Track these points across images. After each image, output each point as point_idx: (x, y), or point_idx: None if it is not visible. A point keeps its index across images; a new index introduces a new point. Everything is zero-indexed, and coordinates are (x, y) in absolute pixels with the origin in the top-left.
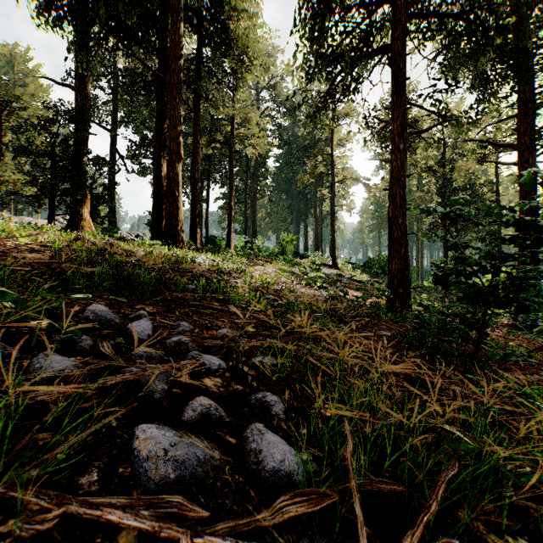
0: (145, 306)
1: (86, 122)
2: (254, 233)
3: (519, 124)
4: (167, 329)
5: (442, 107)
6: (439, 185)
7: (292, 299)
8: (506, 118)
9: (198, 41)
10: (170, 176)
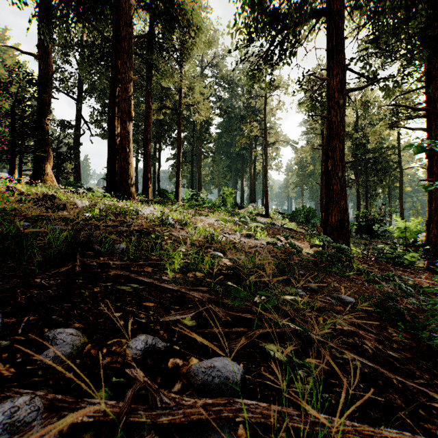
0: (23, 290)
1: (46, 86)
2: (199, 188)
3: (434, 91)
4: (24, 355)
5: (372, 70)
6: (353, 148)
7: (239, 257)
8: (415, 89)
9: (149, 19)
10: (122, 133)
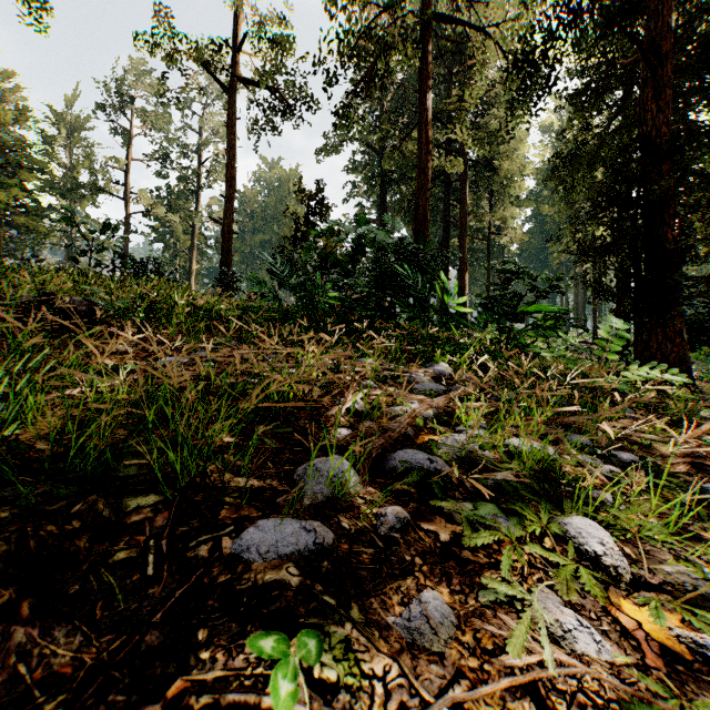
0: None
1: None
2: None
3: None
4: None
5: None
6: None
7: None
8: None
9: None
10: (461, 286)
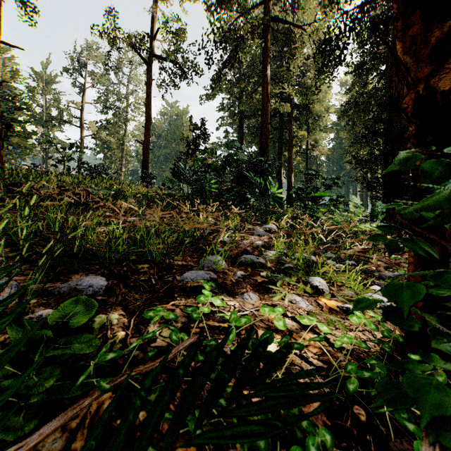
0: None
1: None
2: None
3: None
4: None
5: None
6: None
7: None
8: None
9: None
10: (289, 182)
